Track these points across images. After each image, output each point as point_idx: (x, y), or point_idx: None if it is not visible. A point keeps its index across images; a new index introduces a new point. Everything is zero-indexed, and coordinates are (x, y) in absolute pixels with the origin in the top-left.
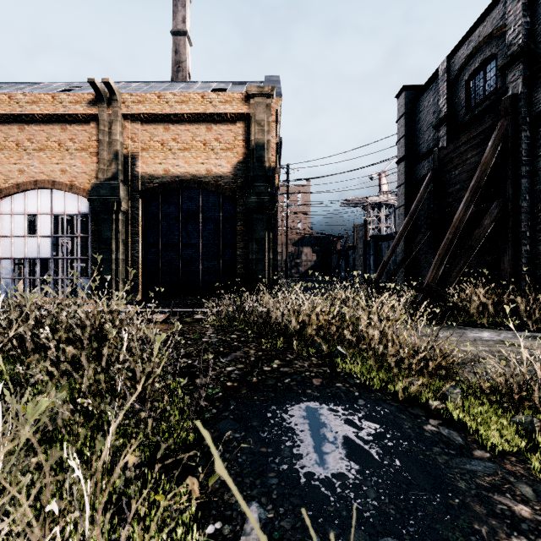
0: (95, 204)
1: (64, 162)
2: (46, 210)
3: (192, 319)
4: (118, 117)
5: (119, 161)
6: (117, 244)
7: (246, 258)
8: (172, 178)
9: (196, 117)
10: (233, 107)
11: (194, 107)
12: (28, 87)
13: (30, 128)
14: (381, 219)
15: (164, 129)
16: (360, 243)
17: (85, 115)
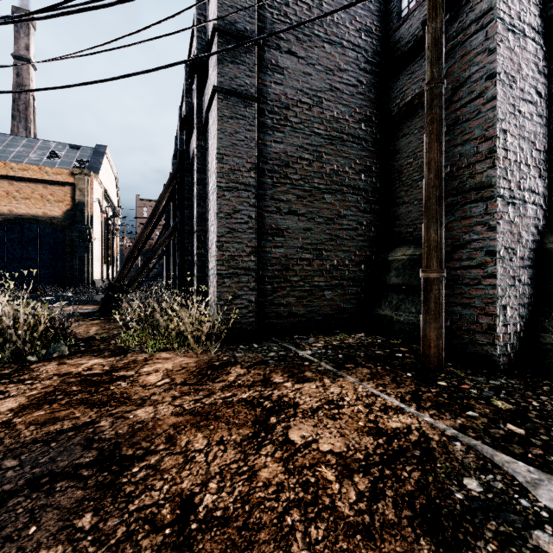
0: None
1: None
2: None
3: None
4: None
5: None
6: None
7: (73, 268)
8: (16, 216)
9: (35, 180)
10: (63, 178)
11: (34, 174)
12: None
13: None
14: None
15: (9, 184)
16: None
17: None
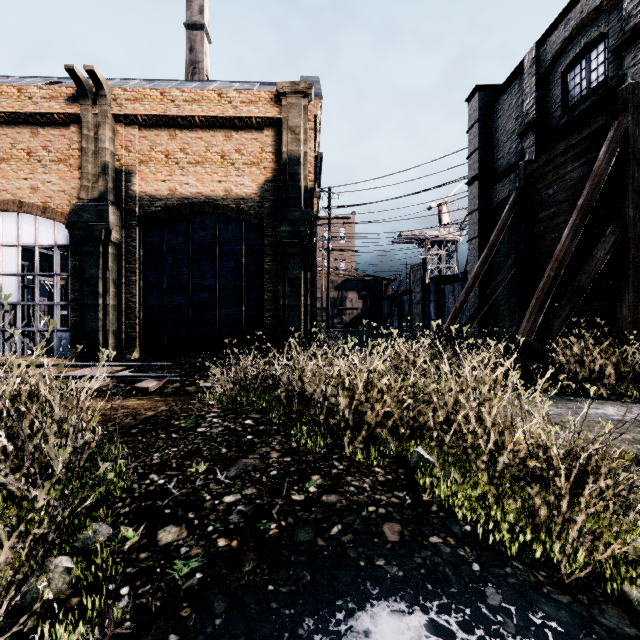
0: (75, 233)
1: (35, 177)
2: (11, 241)
3: (197, 387)
4: (108, 118)
5: (109, 177)
6: (106, 286)
7: (276, 304)
8: (180, 200)
9: (211, 121)
10: (260, 109)
11: (209, 108)
12: None
13: None
14: (442, 258)
15: (169, 136)
16: (418, 286)
17: (63, 115)
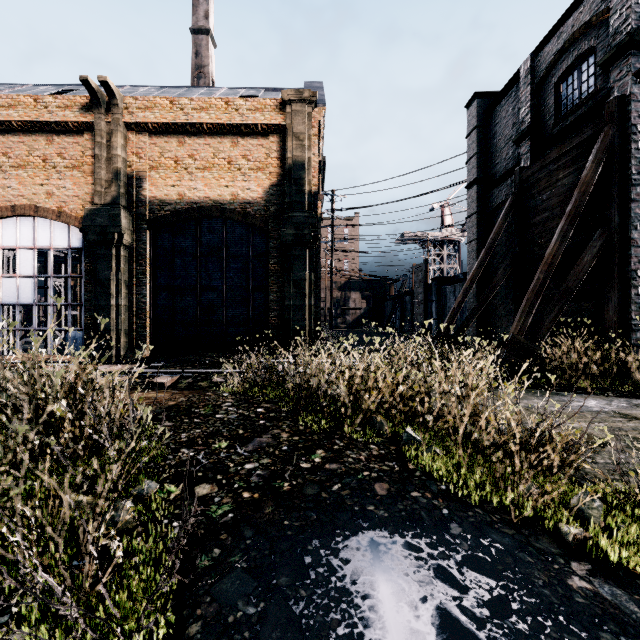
0: (89, 236)
1: (51, 183)
2: (28, 244)
3: (209, 382)
4: (120, 126)
5: (121, 182)
6: (118, 287)
7: (281, 304)
8: (189, 205)
9: (219, 128)
10: (265, 117)
11: (216, 116)
12: (6, 89)
13: (7, 140)
14: (444, 258)
15: (178, 143)
16: (420, 286)
17: (77, 123)
